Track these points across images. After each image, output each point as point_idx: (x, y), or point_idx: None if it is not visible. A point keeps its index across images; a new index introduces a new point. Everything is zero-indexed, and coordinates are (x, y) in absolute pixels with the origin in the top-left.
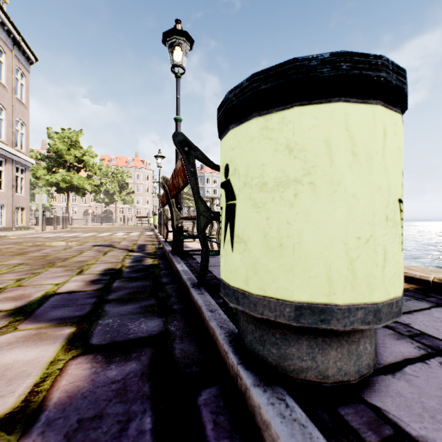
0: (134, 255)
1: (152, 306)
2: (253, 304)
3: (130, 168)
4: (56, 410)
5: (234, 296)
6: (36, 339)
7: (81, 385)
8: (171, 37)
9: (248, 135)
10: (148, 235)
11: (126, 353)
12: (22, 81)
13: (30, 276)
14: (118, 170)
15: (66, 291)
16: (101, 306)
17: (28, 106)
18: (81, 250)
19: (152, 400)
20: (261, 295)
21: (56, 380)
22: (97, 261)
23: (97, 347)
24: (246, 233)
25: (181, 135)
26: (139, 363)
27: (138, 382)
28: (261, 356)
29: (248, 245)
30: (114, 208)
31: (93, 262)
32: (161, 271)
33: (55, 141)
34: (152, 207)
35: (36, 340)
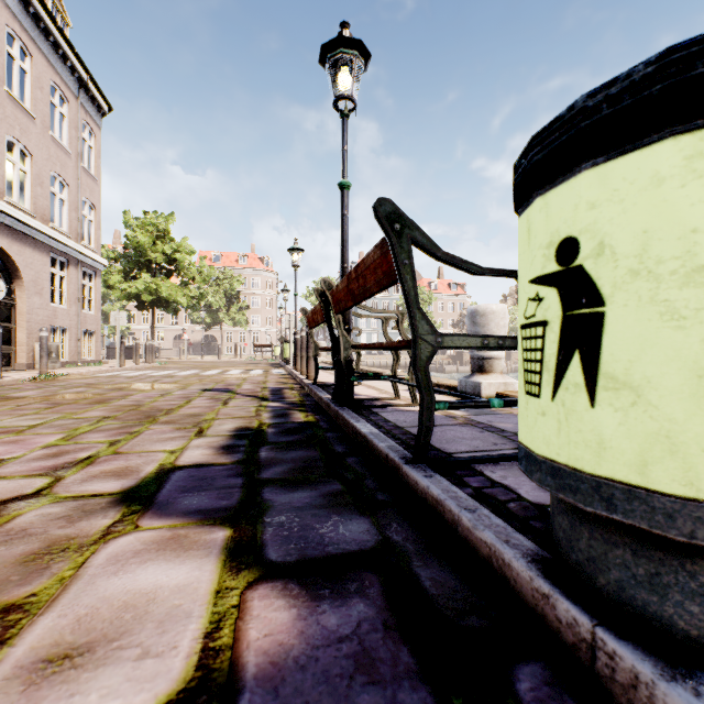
0: (271, 406)
1: (342, 495)
2: (662, 514)
3: (242, 270)
4: (263, 691)
5: (598, 494)
6: (175, 547)
7: (286, 641)
8: (335, 51)
9: (645, 173)
10: (277, 374)
11: (336, 581)
12: (90, 142)
13: (127, 438)
14: (225, 274)
15: (191, 464)
16: (256, 492)
17: (99, 179)
18: (187, 397)
19: (429, 684)
20: (688, 498)
21: (239, 629)
22: (219, 415)
23: (282, 568)
24: (640, 370)
25: (389, 202)
26: (369, 603)
27: (385, 642)
28: (653, 615)
29: (645, 395)
30: (219, 333)
31: (213, 417)
32: (326, 434)
33: (135, 232)
34: (275, 330)
35: (177, 549)
